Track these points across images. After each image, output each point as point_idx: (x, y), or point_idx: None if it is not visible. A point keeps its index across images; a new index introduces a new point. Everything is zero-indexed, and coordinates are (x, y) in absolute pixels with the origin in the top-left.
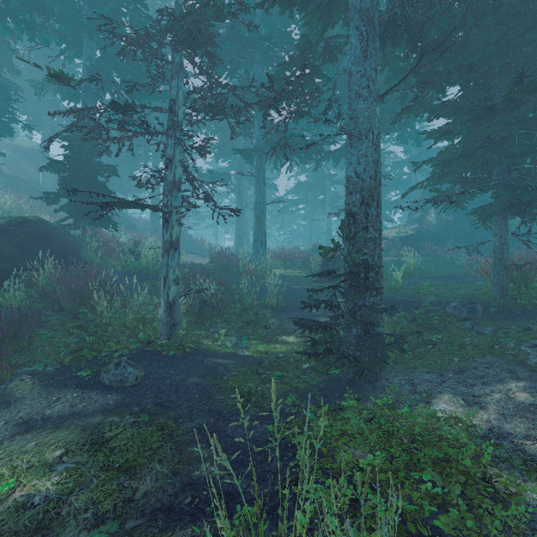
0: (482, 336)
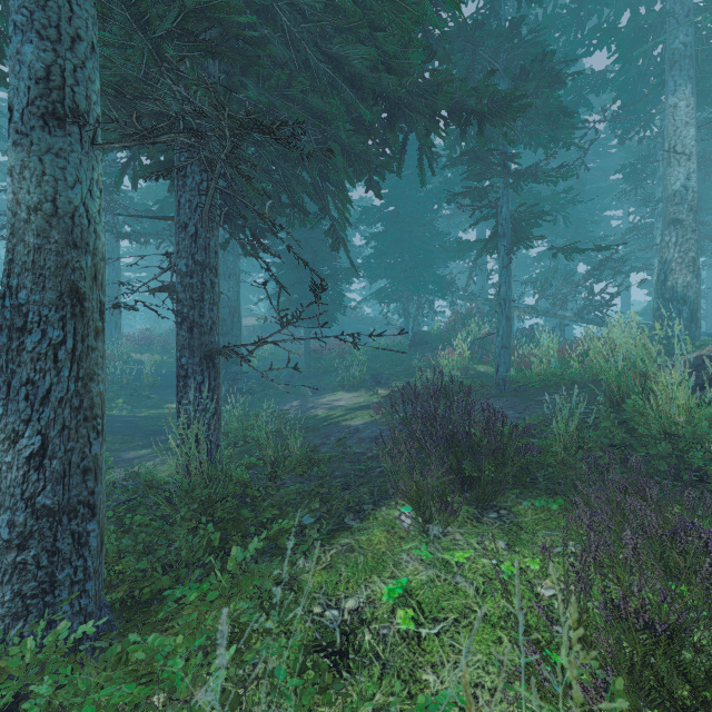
0: (293, 388)
